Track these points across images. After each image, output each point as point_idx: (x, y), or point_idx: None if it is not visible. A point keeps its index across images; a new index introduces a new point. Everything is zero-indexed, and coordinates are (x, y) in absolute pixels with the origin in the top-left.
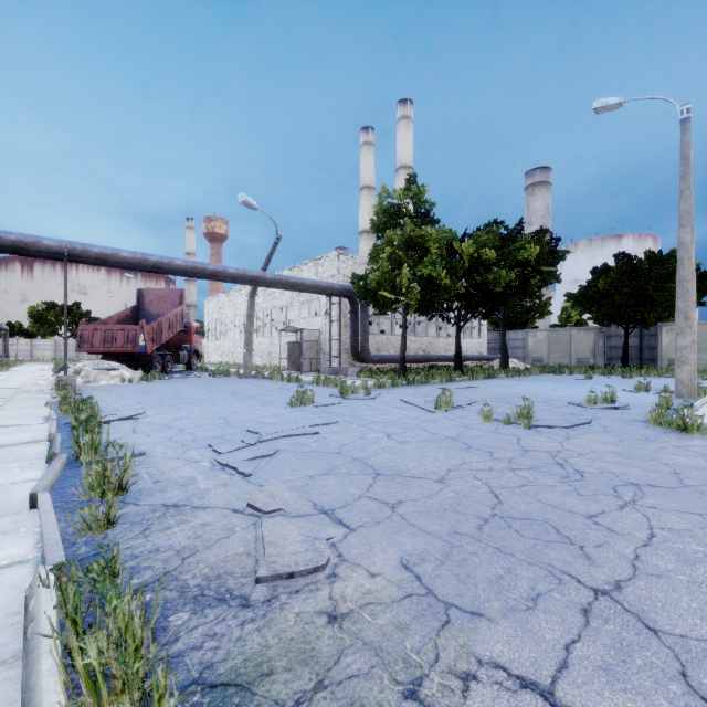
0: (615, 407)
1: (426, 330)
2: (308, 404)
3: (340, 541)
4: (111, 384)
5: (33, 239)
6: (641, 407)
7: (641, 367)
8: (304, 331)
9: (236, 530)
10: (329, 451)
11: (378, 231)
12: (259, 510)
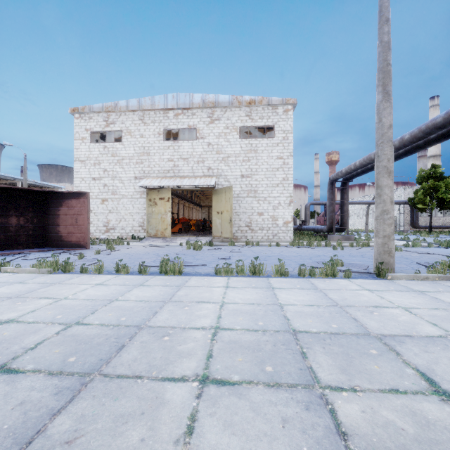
0: None
1: None
2: None
3: None
4: None
5: (321, 202)
6: None
7: None
8: None
9: None
10: None
11: (419, 183)
12: None
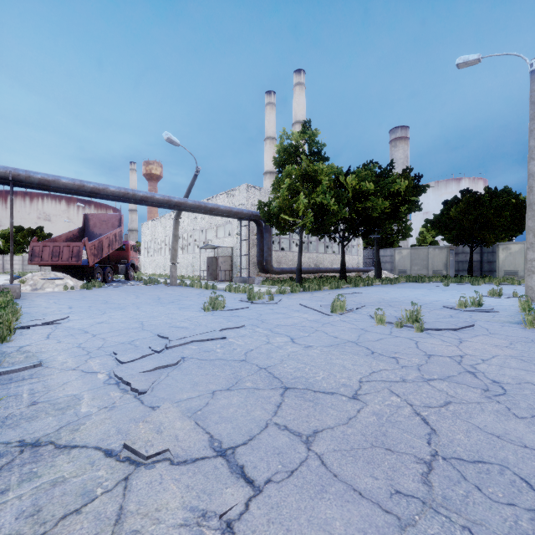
0: (484, 309)
1: (317, 248)
2: (220, 309)
3: (240, 518)
4: (55, 291)
5: None
6: (504, 309)
7: (483, 277)
8: (220, 249)
9: (96, 495)
10: (235, 358)
11: (279, 167)
12: (137, 454)
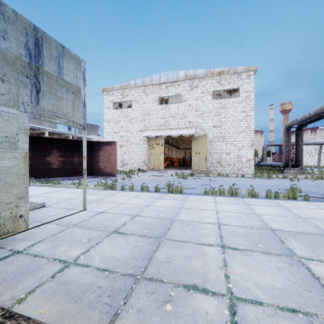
0: None
1: None
2: None
3: None
4: None
5: (277, 144)
6: None
7: None
8: None
9: None
10: None
11: None
12: None
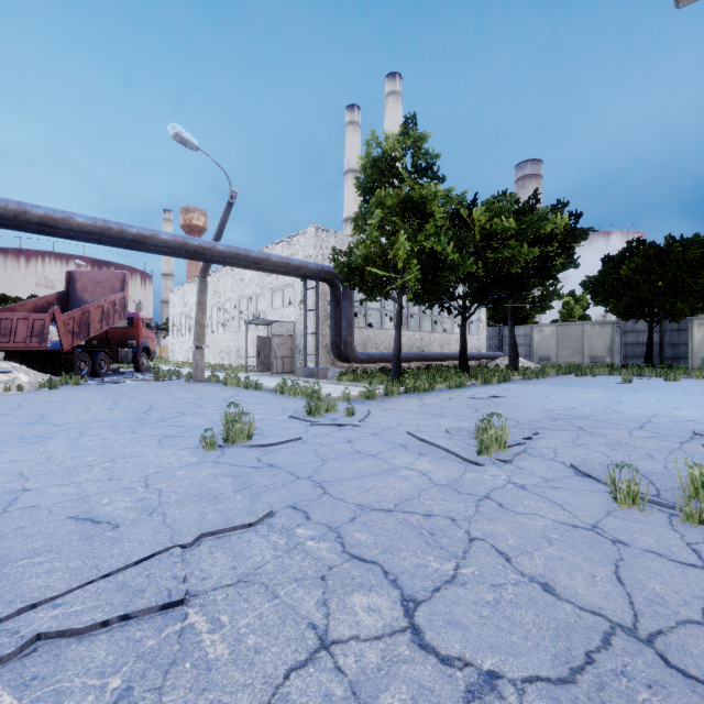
0: None
1: (421, 324)
2: (242, 440)
3: None
4: None
5: None
6: None
7: (669, 366)
8: (276, 325)
9: None
10: None
11: (365, 193)
12: None
